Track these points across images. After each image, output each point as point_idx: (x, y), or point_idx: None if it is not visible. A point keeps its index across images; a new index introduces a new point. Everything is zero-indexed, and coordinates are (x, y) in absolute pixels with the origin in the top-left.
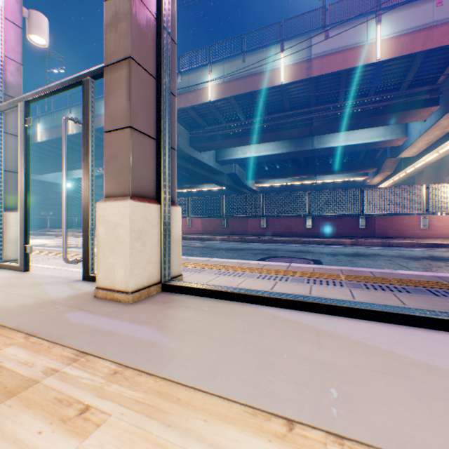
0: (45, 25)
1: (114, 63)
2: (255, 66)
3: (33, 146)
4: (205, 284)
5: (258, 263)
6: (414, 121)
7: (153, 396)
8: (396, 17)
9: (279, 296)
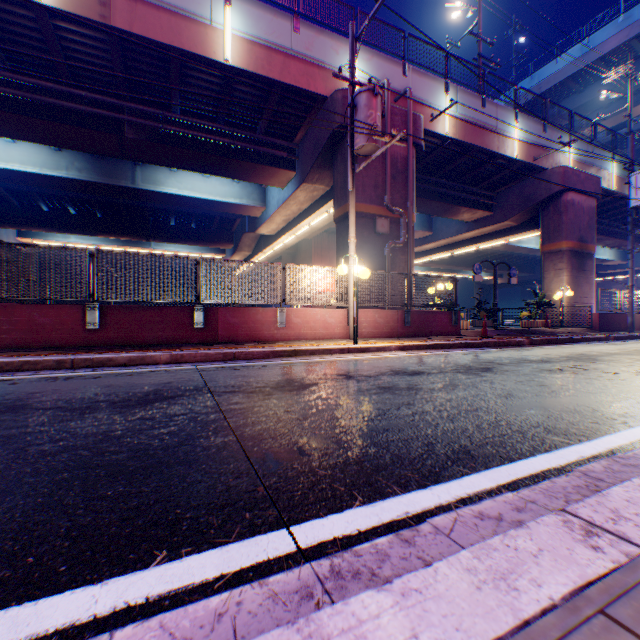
0: None
1: None
2: None
3: None
4: None
5: None
6: (273, 186)
7: None
8: (251, 11)
9: None
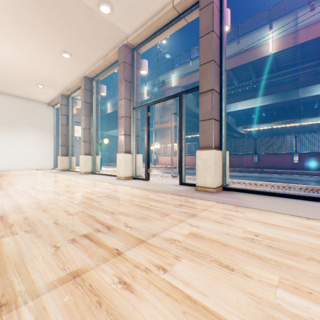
0: (146, 65)
1: (204, 92)
2: (246, 45)
3: (104, 115)
4: (245, 188)
5: (264, 182)
6: None
7: (255, 211)
8: None
9: (289, 193)
